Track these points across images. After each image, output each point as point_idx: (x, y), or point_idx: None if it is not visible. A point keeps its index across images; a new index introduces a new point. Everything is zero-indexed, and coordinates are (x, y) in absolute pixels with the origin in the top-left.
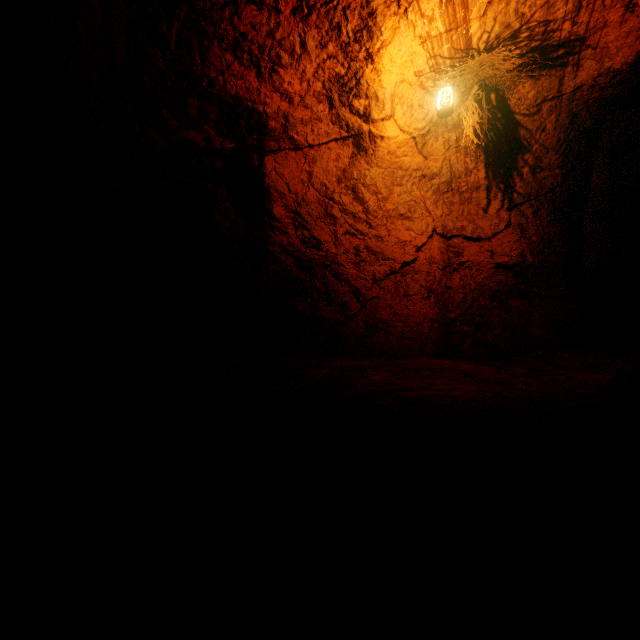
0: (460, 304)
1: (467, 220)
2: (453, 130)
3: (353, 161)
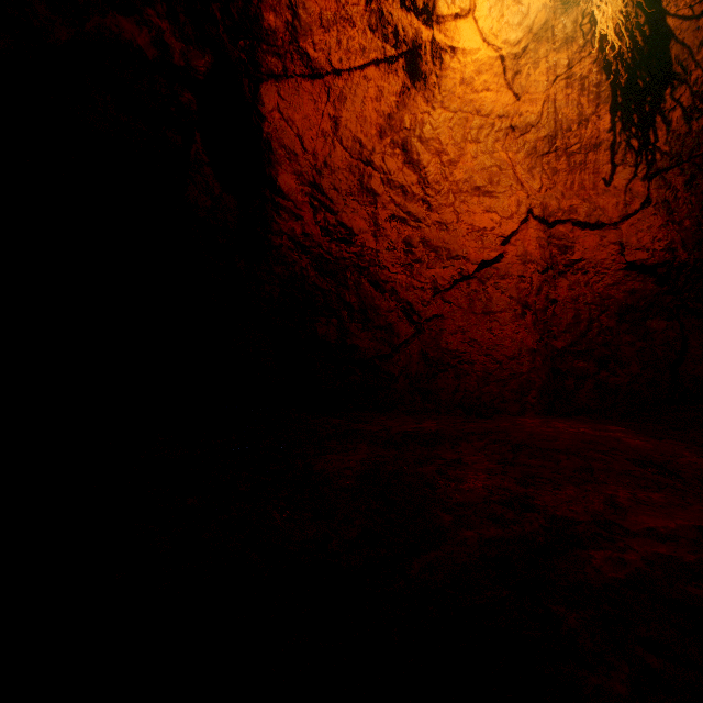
0: (570, 326)
1: (579, 197)
2: (564, 48)
3: (404, 100)
